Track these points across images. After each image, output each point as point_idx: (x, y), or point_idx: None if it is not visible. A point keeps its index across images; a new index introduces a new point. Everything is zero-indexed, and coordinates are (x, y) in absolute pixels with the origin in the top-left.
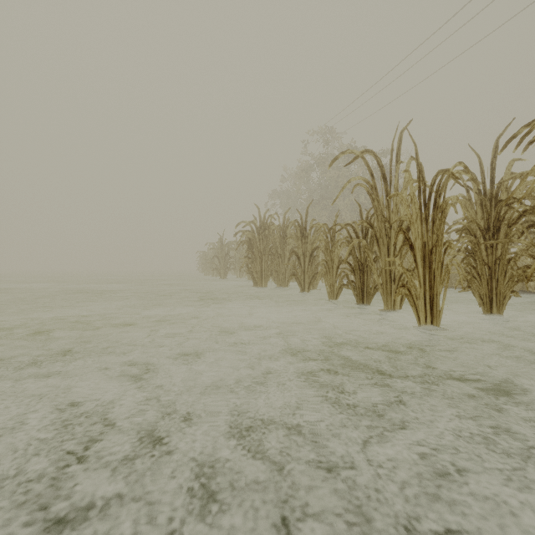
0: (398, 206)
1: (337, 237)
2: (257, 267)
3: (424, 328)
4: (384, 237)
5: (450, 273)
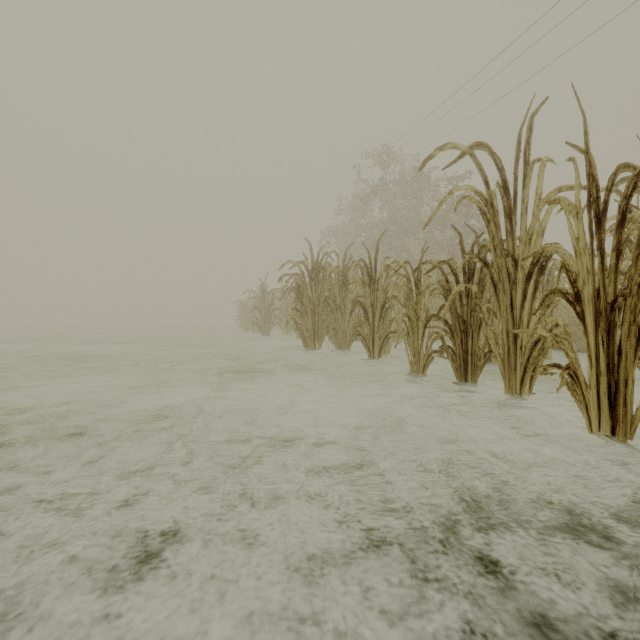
0: (531, 230)
1: (424, 282)
2: (309, 323)
3: (597, 438)
4: (506, 281)
5: None
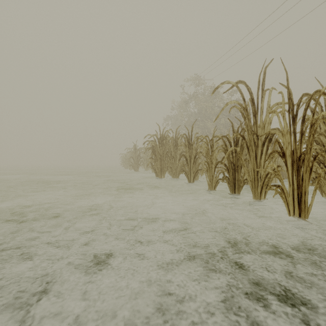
0: (264, 122)
1: (215, 145)
2: (158, 165)
3: (292, 218)
4: (253, 146)
5: (320, 177)
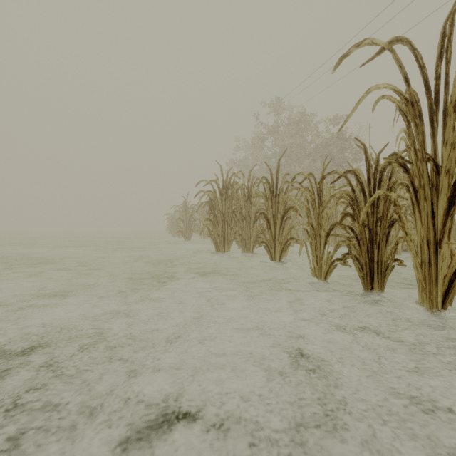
0: None
1: (326, 193)
2: (219, 231)
3: None
4: (427, 187)
5: None
